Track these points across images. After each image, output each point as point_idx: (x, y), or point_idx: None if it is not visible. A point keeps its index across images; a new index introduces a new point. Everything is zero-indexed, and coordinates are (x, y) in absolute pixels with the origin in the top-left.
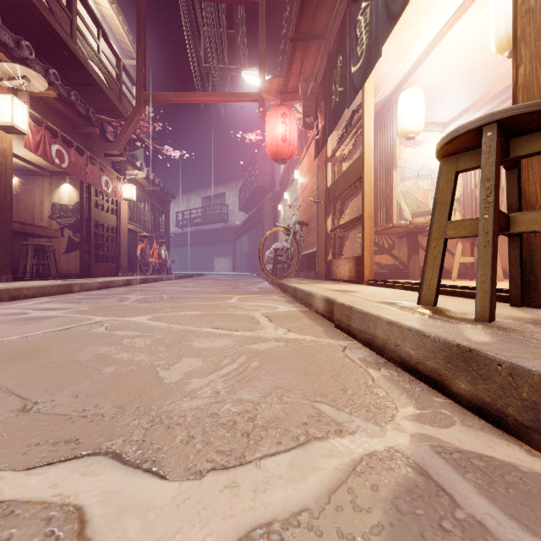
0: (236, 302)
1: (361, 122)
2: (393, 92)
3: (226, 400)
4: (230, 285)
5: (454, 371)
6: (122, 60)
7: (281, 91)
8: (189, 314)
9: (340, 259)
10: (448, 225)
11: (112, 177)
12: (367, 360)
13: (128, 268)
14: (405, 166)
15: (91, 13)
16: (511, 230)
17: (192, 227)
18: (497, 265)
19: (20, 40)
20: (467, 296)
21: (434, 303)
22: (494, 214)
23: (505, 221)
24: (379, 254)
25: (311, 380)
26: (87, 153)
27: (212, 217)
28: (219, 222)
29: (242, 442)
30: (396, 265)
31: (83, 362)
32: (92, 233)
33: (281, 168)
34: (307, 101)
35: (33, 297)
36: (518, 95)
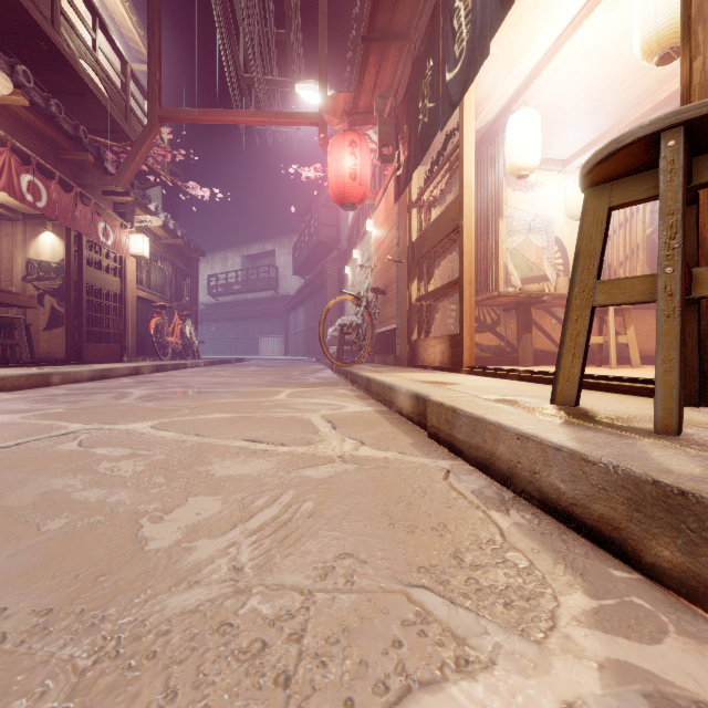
0: (285, 398)
1: (458, 152)
2: (499, 115)
3: (252, 587)
4: (279, 374)
5: (647, 526)
6: (128, 62)
7: (348, 112)
8: (215, 417)
9: (429, 338)
10: (597, 286)
11: (114, 224)
12: (485, 494)
13: (137, 351)
14: (513, 215)
15: None
16: (695, 293)
17: (229, 296)
18: (633, 346)
19: None
20: (613, 390)
21: (576, 401)
22: (682, 266)
23: (689, 280)
24: (480, 331)
25: (401, 538)
26: (76, 189)
27: (257, 283)
28: (266, 290)
29: (273, 703)
30: (501, 346)
31: (16, 508)
32: (84, 302)
33: (348, 218)
34: (384, 125)
35: None
36: (693, 101)
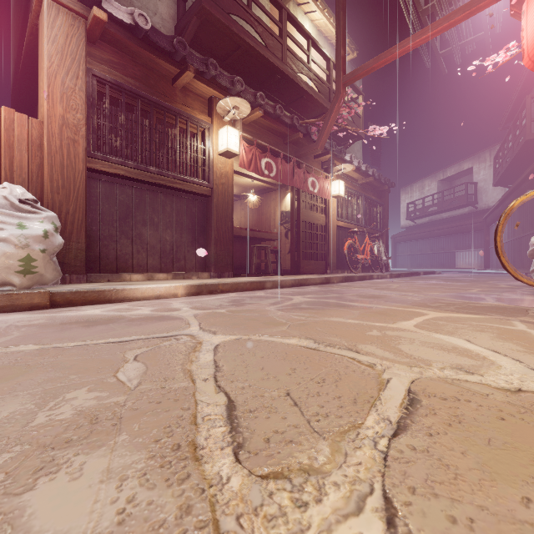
0: (409, 327)
1: None
2: None
3: None
4: (453, 289)
5: None
6: (331, 60)
7: None
8: (286, 343)
9: None
10: None
11: (319, 177)
12: None
13: (338, 265)
14: None
15: (300, 29)
16: None
17: (425, 218)
18: None
19: (234, 79)
20: None
21: None
22: None
23: None
24: None
25: None
26: (293, 159)
27: (453, 202)
28: (462, 207)
29: None
30: None
31: None
32: (300, 233)
33: None
34: None
35: (228, 292)
36: None
